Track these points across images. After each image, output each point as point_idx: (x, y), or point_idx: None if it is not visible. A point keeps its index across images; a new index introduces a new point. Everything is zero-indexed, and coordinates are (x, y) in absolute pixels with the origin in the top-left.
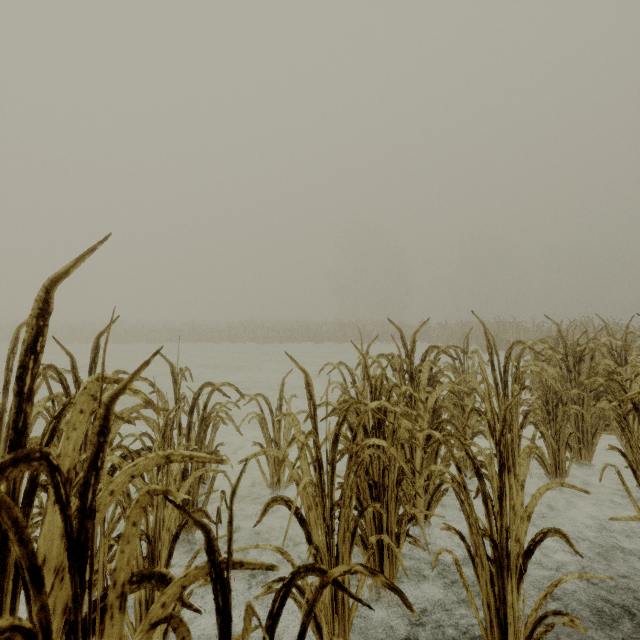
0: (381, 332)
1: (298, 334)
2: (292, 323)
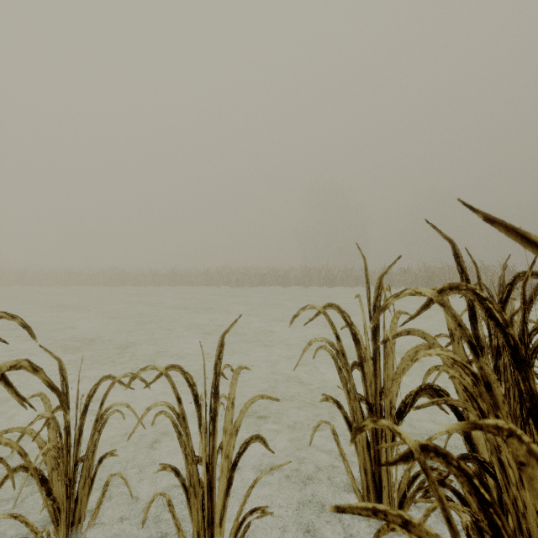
0: (345, 277)
1: (267, 278)
2: (262, 269)
